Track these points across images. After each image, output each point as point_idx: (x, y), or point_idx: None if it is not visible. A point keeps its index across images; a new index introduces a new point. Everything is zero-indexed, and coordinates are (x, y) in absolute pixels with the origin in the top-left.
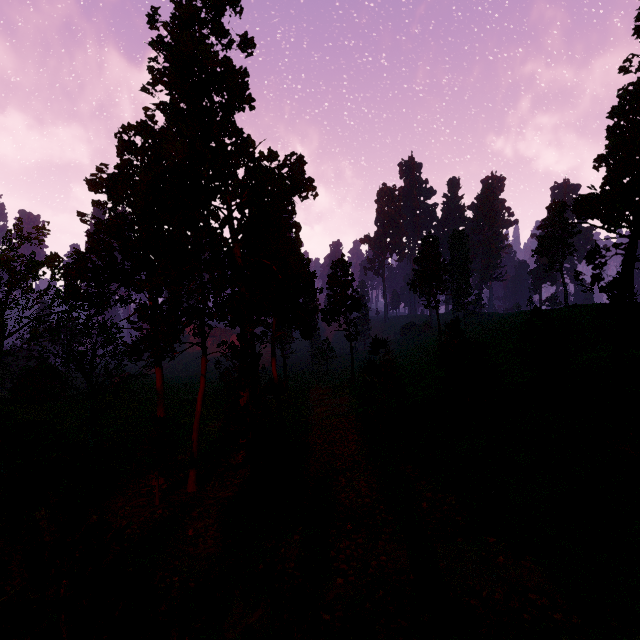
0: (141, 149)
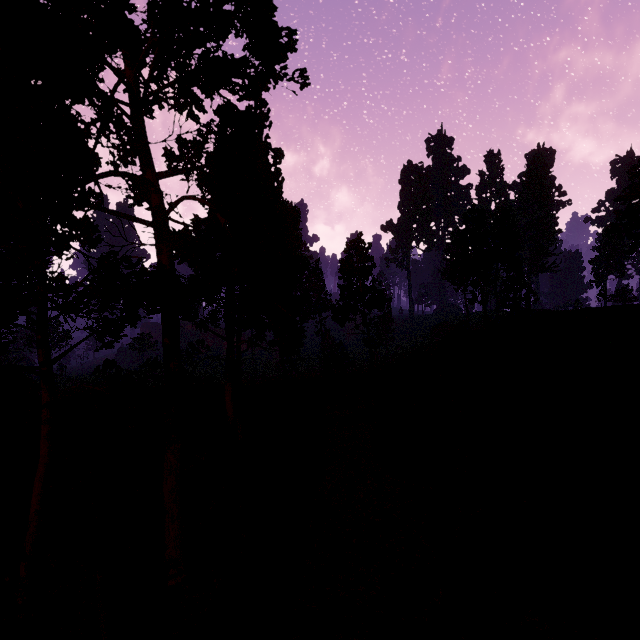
0: None
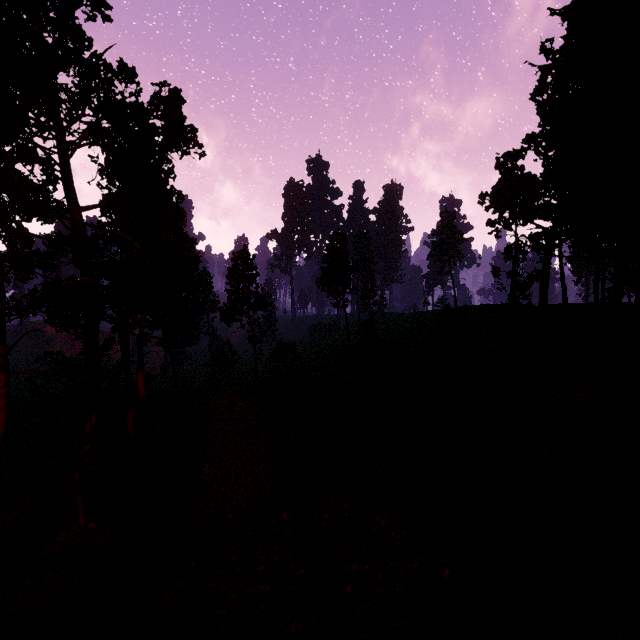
0: None
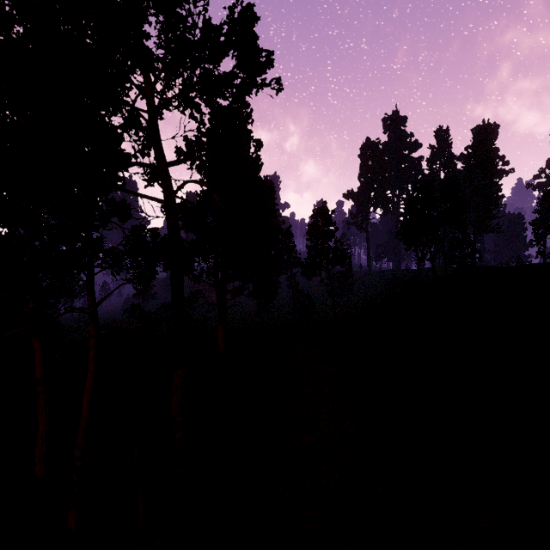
0: (6, 11)
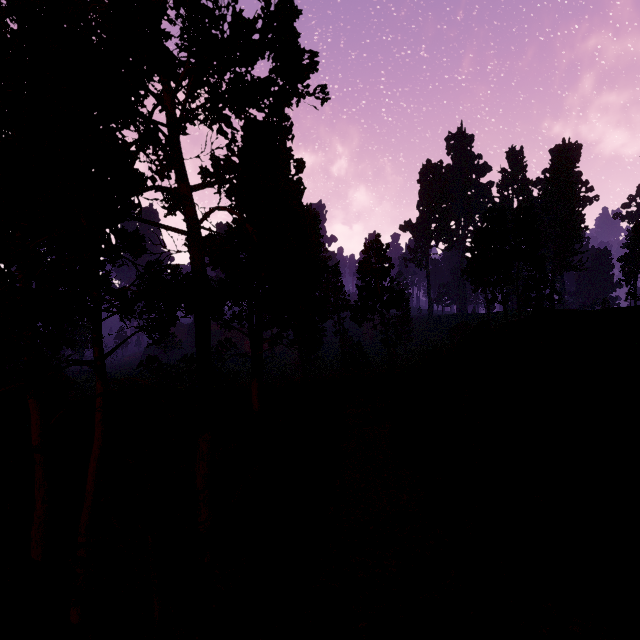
0: None
